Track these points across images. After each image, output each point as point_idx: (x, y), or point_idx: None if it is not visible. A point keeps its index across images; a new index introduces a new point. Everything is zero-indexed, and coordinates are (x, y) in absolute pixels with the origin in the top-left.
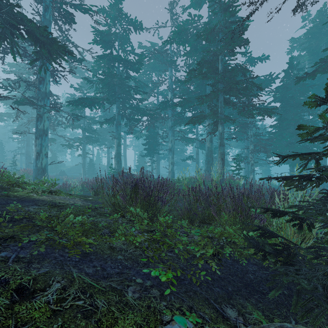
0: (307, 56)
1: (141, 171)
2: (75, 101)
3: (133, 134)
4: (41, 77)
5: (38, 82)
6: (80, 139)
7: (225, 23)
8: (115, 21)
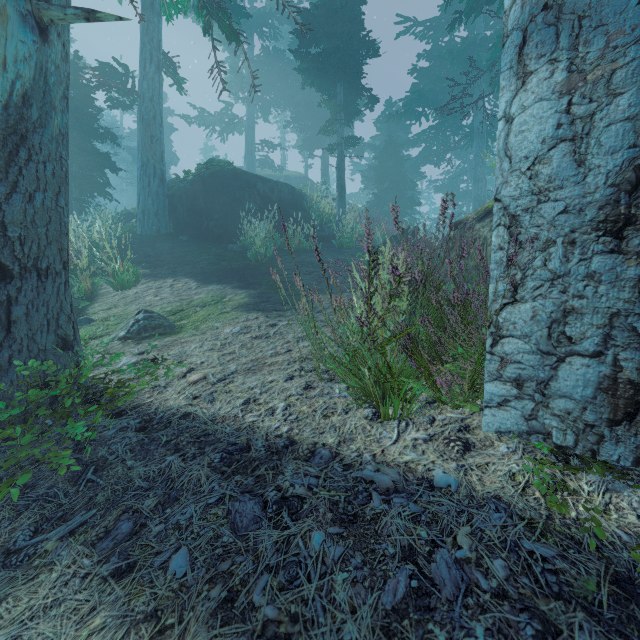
0: None
1: None
2: None
3: None
4: None
5: None
6: None
7: None
8: None
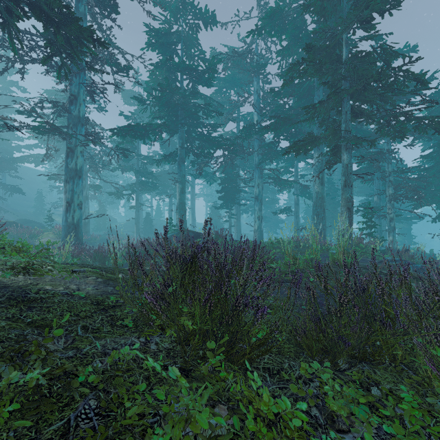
0: None
1: (205, 228)
2: (120, 129)
3: (203, 177)
4: (72, 95)
5: (69, 102)
6: (132, 185)
7: None
8: (176, 14)
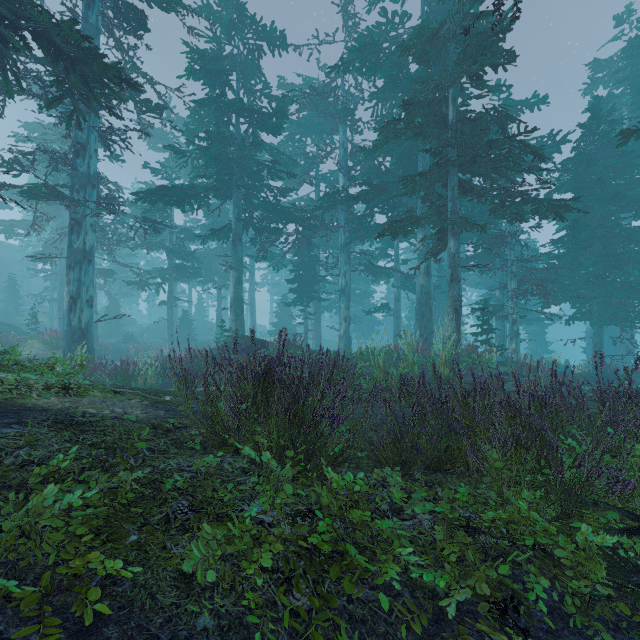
0: (627, 96)
1: (279, 340)
2: (149, 192)
3: (268, 260)
4: (79, 143)
5: (73, 153)
6: (162, 270)
7: (462, 18)
8: (230, 31)
